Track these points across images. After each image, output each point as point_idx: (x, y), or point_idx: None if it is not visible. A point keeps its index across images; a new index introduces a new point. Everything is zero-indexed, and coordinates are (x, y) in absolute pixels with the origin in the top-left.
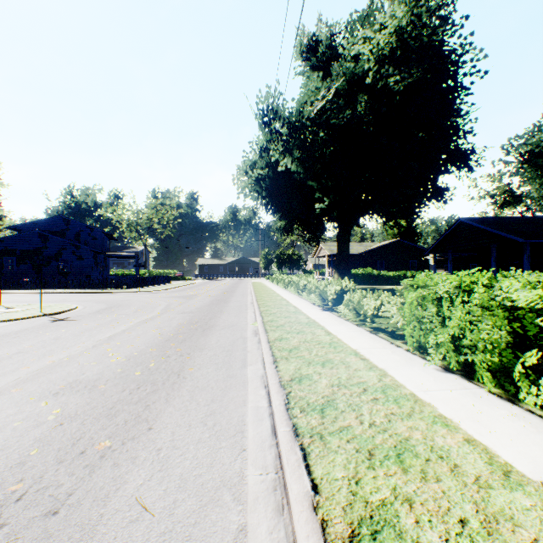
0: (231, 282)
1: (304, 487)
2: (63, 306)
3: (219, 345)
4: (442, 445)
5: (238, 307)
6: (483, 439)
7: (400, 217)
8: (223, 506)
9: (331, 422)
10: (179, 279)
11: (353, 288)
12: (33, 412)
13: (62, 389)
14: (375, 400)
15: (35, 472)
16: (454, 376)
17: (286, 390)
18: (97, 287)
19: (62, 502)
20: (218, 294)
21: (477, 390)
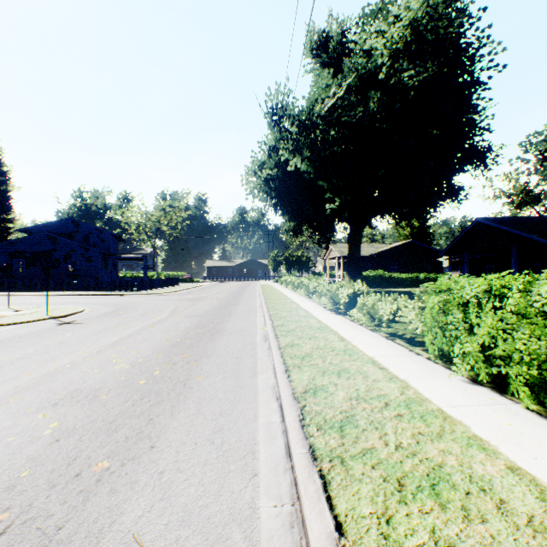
0: (239, 284)
1: (326, 526)
2: (70, 309)
3: (227, 351)
4: (482, 474)
5: (247, 310)
6: (528, 466)
7: (414, 217)
8: (232, 546)
9: (352, 442)
10: (187, 281)
11: (366, 291)
12: (29, 426)
13: (62, 399)
14: (399, 417)
15: (23, 498)
16: (483, 389)
17: (300, 404)
18: (105, 289)
19: (50, 538)
20: (226, 297)
21: (512, 406)
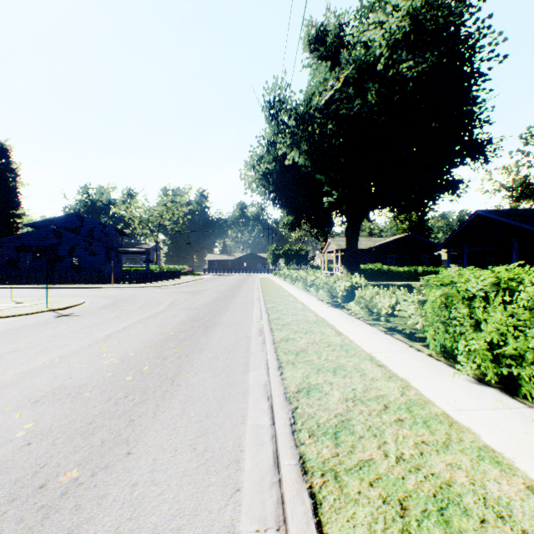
0: (239, 277)
1: None
2: (70, 301)
3: (220, 346)
4: (498, 496)
5: (244, 303)
6: None
7: (412, 210)
8: None
9: (347, 452)
10: (188, 274)
11: (364, 285)
12: (3, 426)
13: (43, 396)
14: (400, 422)
15: None
16: (491, 390)
17: (292, 405)
18: (108, 282)
19: None
20: (225, 290)
21: (525, 411)
